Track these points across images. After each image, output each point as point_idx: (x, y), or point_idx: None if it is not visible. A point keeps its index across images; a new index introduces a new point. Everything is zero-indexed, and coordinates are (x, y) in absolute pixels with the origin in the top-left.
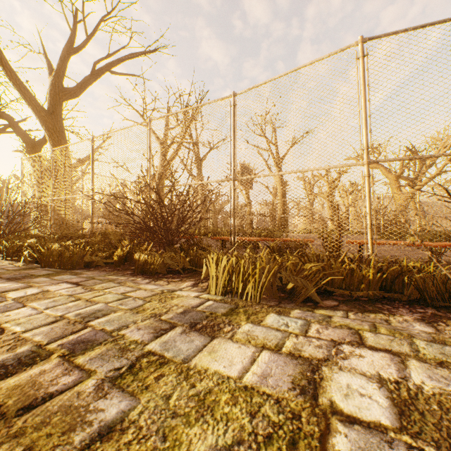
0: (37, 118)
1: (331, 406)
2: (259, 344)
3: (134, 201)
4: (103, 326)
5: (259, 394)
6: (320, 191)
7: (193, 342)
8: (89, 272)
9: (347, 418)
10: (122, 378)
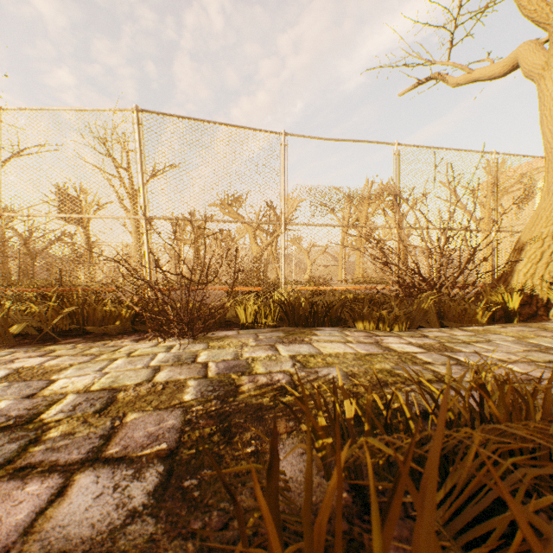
0: None
1: None
2: None
3: None
4: None
5: None
6: (106, 239)
7: None
8: None
9: None
10: None
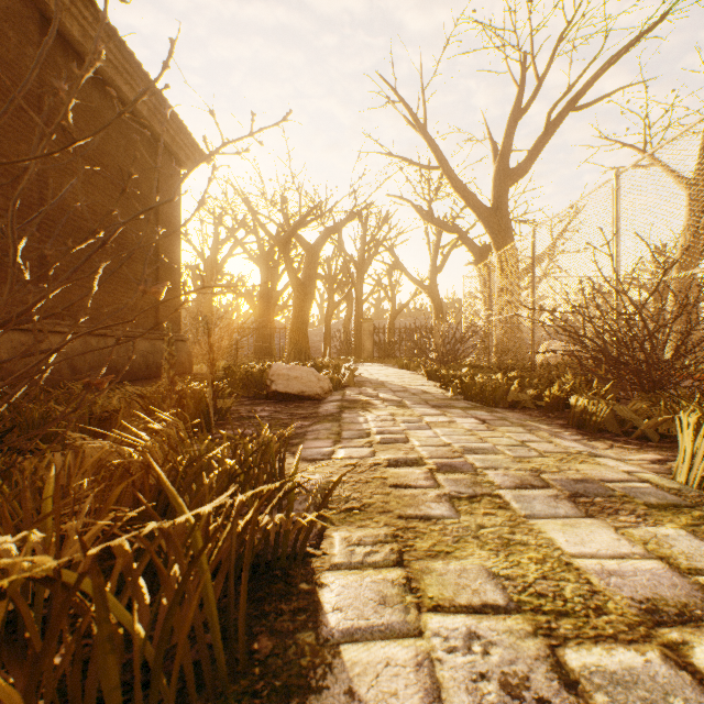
0: (480, 222)
1: (673, 643)
2: (659, 552)
3: (583, 316)
4: (474, 461)
5: (577, 575)
6: None
7: (555, 508)
8: (509, 413)
9: (681, 661)
10: (458, 499)
